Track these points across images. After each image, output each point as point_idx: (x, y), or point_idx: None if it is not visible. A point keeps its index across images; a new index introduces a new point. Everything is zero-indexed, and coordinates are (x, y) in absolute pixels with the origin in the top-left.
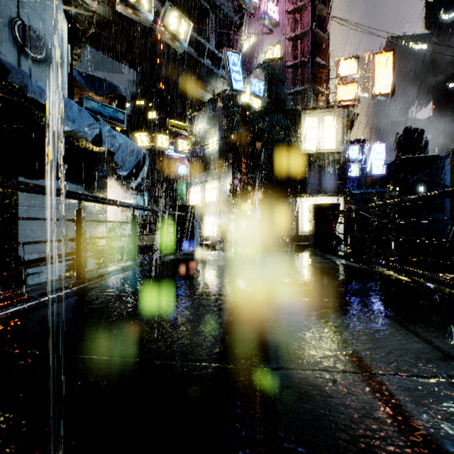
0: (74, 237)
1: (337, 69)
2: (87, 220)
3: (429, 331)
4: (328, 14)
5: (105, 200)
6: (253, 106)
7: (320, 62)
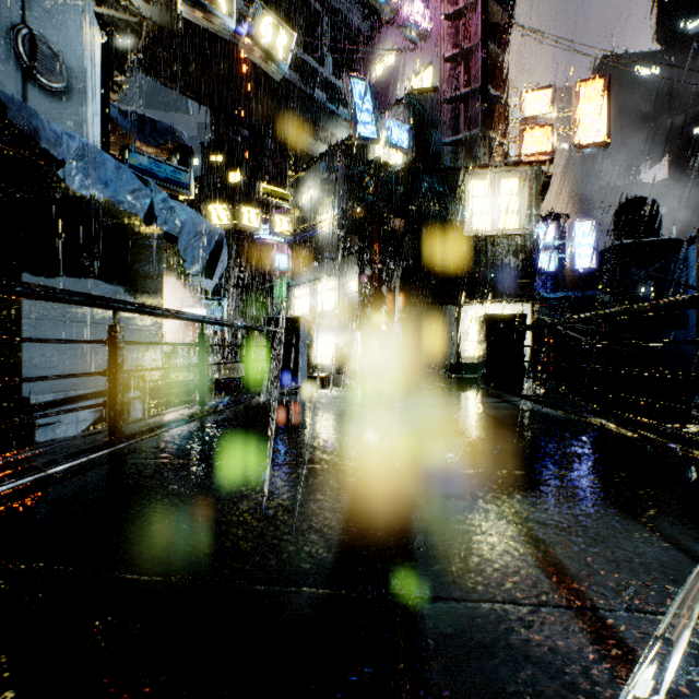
0: (106, 370)
1: (521, 105)
2: (127, 342)
3: (682, 529)
4: (506, 20)
5: (156, 310)
6: (391, 163)
7: (494, 94)
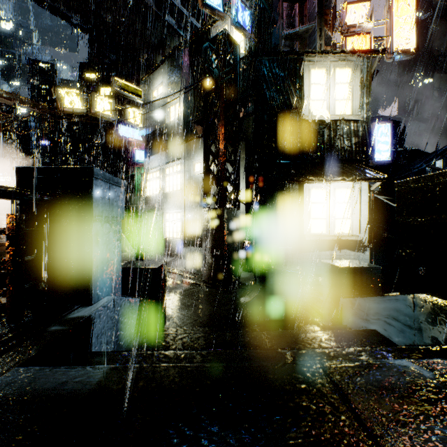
0: None
1: (344, 14)
2: None
3: None
4: None
5: None
6: (236, 41)
7: None
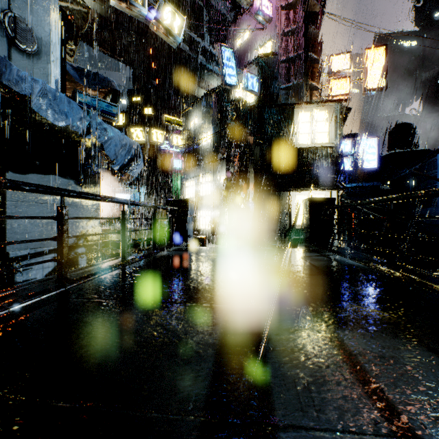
0: (56, 236)
1: (330, 64)
2: (71, 218)
3: None
4: (320, 9)
5: (91, 195)
6: (247, 101)
7: (313, 57)
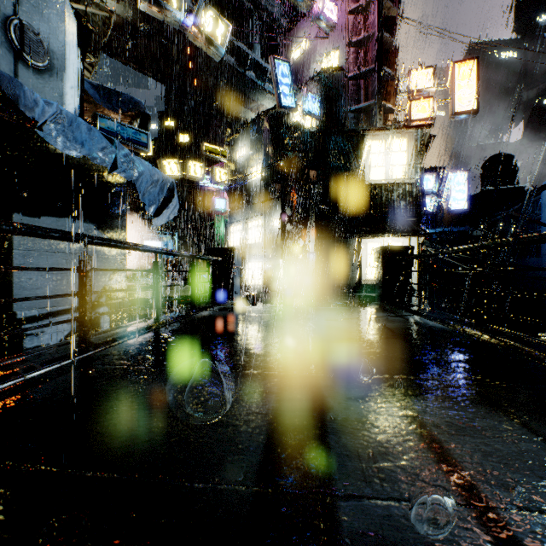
0: (77, 292)
1: (408, 81)
2: (94, 269)
3: None
4: (397, 14)
5: (118, 243)
6: (306, 127)
7: (388, 72)
